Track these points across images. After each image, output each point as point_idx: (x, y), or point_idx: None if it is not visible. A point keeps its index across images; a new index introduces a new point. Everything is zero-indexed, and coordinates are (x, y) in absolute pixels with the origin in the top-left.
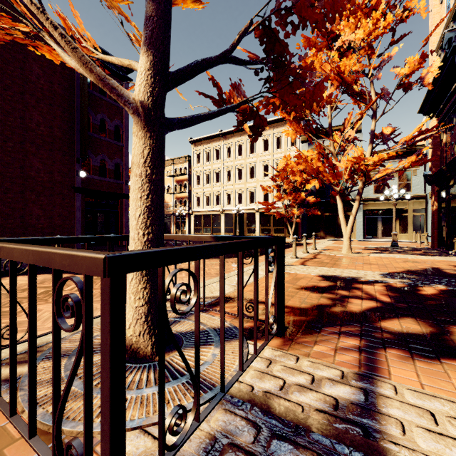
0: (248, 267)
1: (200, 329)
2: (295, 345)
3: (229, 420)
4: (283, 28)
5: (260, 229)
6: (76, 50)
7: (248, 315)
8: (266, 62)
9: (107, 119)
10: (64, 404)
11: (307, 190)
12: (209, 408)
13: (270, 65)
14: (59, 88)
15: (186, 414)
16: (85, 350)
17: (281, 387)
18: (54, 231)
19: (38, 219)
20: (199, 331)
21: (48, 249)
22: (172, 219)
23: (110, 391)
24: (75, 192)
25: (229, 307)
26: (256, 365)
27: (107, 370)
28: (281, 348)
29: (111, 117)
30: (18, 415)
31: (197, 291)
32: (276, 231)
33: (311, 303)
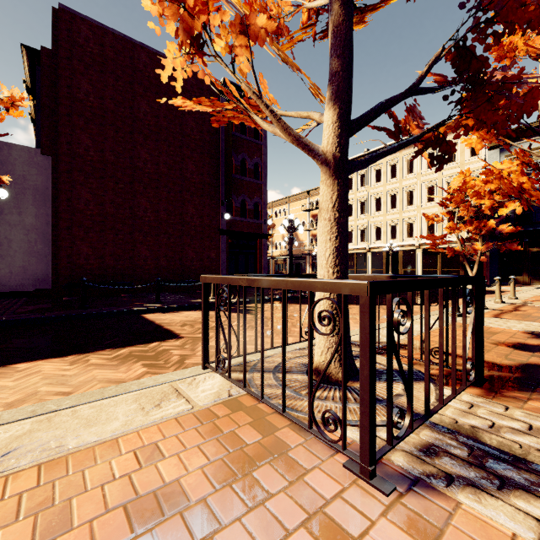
0: (416, 316)
1: (381, 368)
2: (500, 397)
3: (438, 438)
4: (483, 42)
5: (422, 271)
6: (280, 121)
7: (434, 362)
8: (457, 82)
9: (247, 158)
10: (318, 386)
11: (498, 216)
12: (418, 423)
13: (463, 86)
14: (208, 136)
15: (404, 416)
16: (343, 347)
17: (490, 426)
18: (204, 272)
19: (192, 261)
20: (412, 352)
21: (308, 279)
22: (307, 259)
23: (369, 372)
24: (221, 234)
25: (406, 353)
26: (455, 405)
27: (366, 358)
28: (481, 396)
29: (251, 155)
30: (265, 399)
31: (410, 317)
32: (447, 273)
33: (516, 360)
